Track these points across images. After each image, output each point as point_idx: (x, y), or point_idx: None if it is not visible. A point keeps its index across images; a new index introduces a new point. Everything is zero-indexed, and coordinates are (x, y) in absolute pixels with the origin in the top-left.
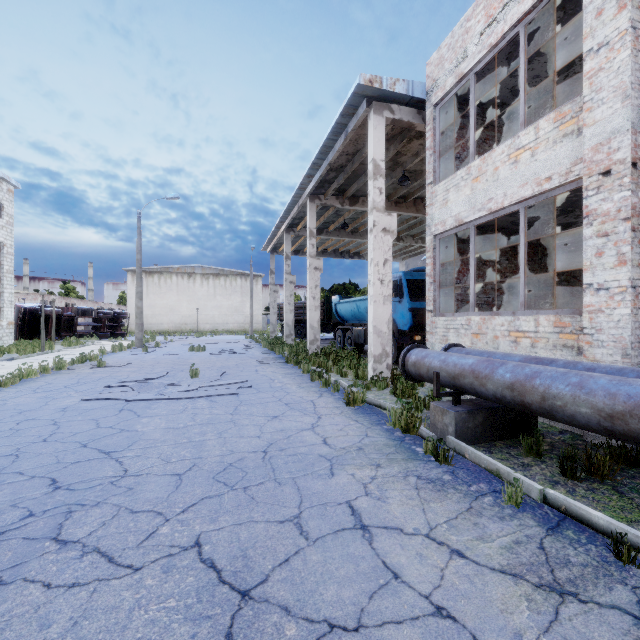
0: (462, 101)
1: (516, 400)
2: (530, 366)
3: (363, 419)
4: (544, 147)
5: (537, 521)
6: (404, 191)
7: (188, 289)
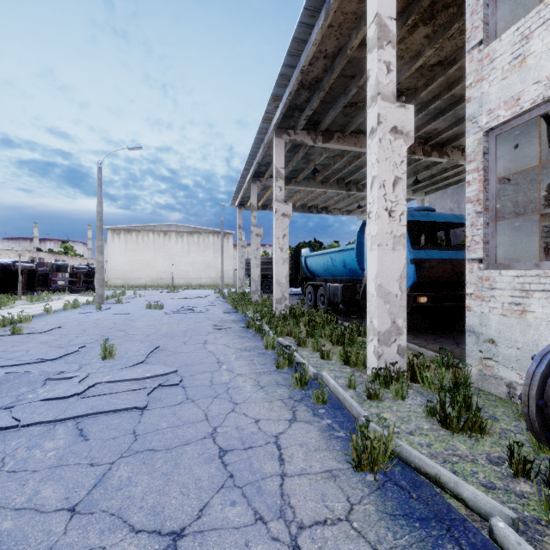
0: None
1: None
2: None
3: None
4: None
5: None
6: None
7: (164, 246)
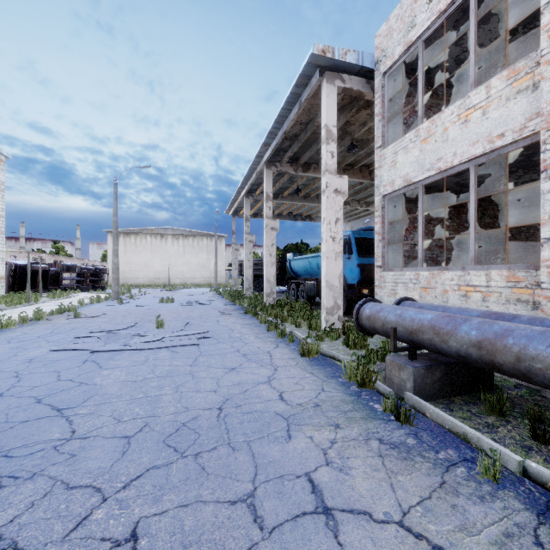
0: (409, 70)
1: (484, 359)
2: (498, 323)
3: (318, 371)
4: (496, 105)
5: (523, 502)
6: (352, 159)
7: (161, 248)
